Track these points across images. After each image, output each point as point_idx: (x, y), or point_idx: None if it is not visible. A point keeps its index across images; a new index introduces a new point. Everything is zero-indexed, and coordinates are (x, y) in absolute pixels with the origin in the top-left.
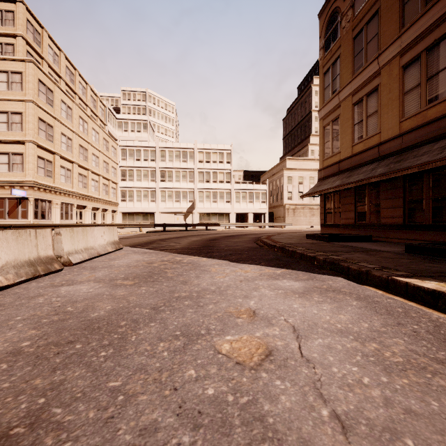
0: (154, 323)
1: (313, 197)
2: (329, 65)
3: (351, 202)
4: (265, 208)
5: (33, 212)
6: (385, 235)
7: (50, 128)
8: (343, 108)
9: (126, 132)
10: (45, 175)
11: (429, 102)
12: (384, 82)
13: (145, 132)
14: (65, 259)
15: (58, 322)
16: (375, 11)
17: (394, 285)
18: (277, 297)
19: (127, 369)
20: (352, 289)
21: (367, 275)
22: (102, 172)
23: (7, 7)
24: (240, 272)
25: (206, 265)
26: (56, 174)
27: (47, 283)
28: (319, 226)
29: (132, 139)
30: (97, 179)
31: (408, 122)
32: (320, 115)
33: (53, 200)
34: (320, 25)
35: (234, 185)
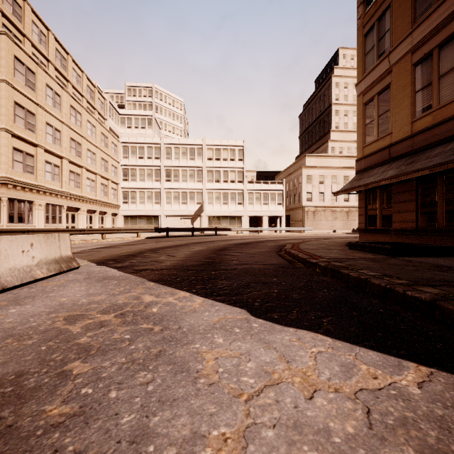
0: None
1: (335, 198)
2: (373, 21)
3: (410, 199)
4: (282, 210)
5: (7, 215)
6: None
7: (31, 116)
8: (397, 73)
9: (129, 129)
10: (24, 171)
11: None
12: None
13: (150, 129)
14: None
15: None
16: None
17: None
18: None
19: None
20: None
21: None
22: (100, 170)
23: None
24: (291, 391)
25: (195, 330)
26: (39, 170)
27: None
28: (342, 230)
29: (135, 136)
30: (94, 178)
31: None
32: (358, 89)
33: (35, 200)
34: None
35: (247, 184)
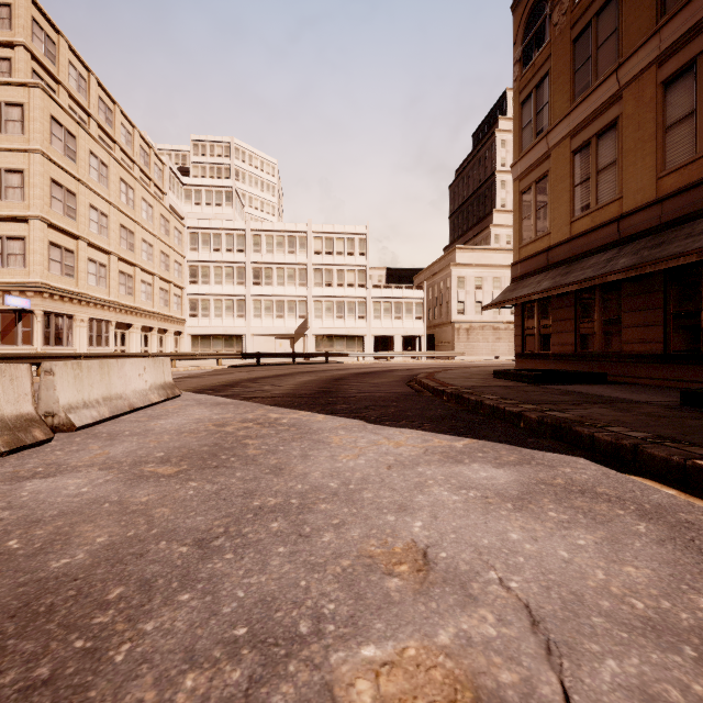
0: (189, 594)
1: (498, 310)
2: (530, 88)
3: (569, 317)
4: (422, 327)
5: (42, 334)
6: (629, 372)
7: (71, 197)
8: (556, 159)
9: (198, 206)
10: (63, 274)
11: None
12: (628, 112)
13: (229, 206)
14: (62, 419)
15: None
16: None
17: (700, 478)
18: (469, 509)
19: None
20: (620, 488)
21: (635, 454)
22: (159, 270)
23: None
24: (387, 446)
25: (323, 429)
26: (80, 272)
27: (7, 471)
28: (508, 356)
29: (207, 216)
30: (151, 281)
31: (672, 178)
32: (514, 172)
33: (76, 314)
34: (514, 23)
35: (371, 290)
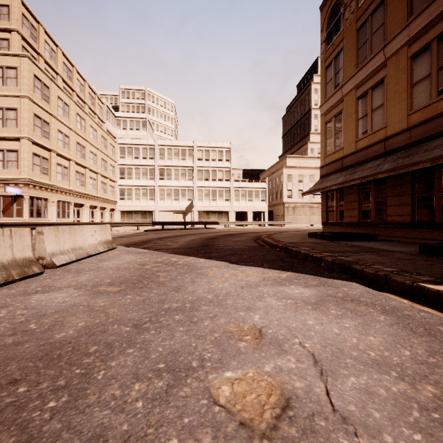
0: (132, 349)
1: (313, 195)
2: (331, 58)
3: (355, 199)
4: (265, 206)
5: (29, 211)
6: (391, 234)
7: (46, 125)
8: (347, 102)
9: (125, 130)
10: (41, 173)
11: (440, 93)
12: (390, 74)
13: (144, 130)
14: (48, 261)
15: (11, 347)
16: (380, 0)
17: (420, 293)
18: (286, 309)
19: (77, 437)
20: (374, 298)
21: (386, 280)
22: (100, 170)
23: (2, 1)
24: (241, 276)
25: (203, 267)
26: (52, 172)
27: (20, 289)
28: (319, 224)
29: (130, 137)
30: (95, 177)
31: (416, 115)
32: (321, 110)
33: (49, 198)
34: (321, 18)
35: (233, 183)
